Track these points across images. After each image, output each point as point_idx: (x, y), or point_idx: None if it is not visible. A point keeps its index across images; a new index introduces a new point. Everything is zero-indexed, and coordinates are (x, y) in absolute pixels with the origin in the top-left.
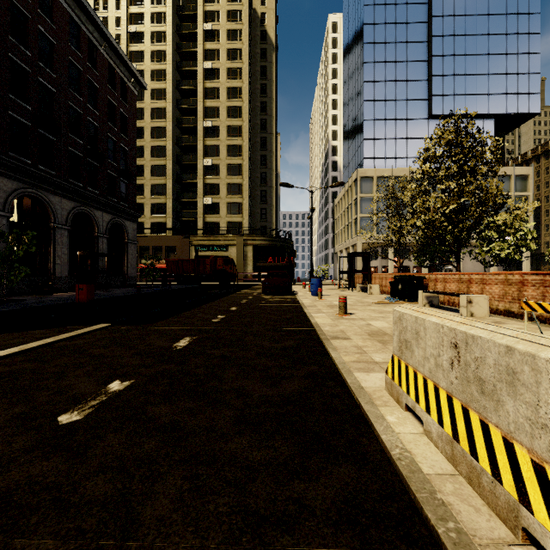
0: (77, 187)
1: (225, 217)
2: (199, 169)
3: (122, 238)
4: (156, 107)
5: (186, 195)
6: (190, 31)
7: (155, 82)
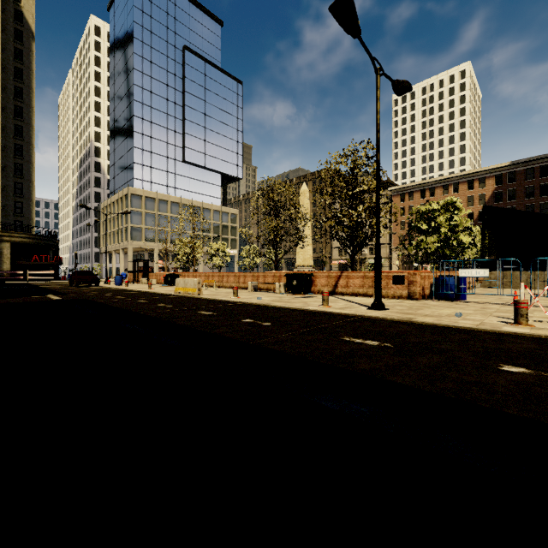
0: None
1: None
2: None
3: None
4: None
5: None
6: None
7: None
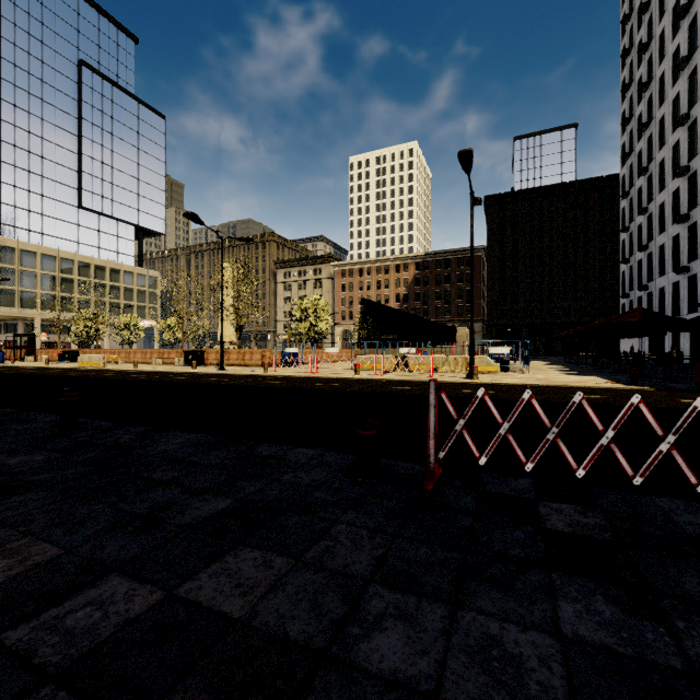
0: None
1: None
2: None
3: None
4: None
5: None
6: None
7: None
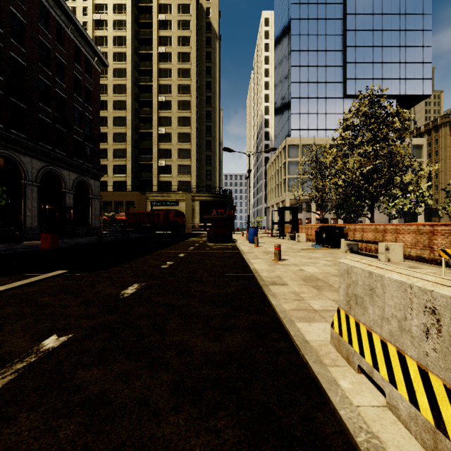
0: (46, 149)
1: (176, 177)
2: (154, 137)
3: (87, 194)
4: (118, 84)
5: (143, 158)
6: (146, 20)
7: (116, 62)
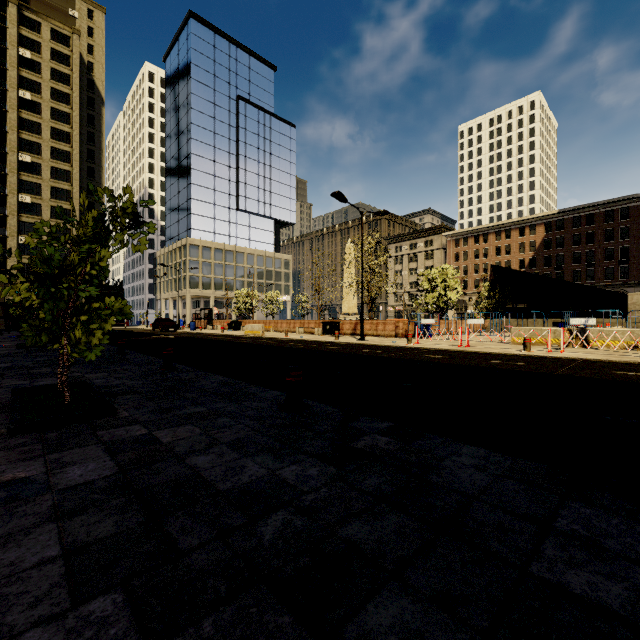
0: None
1: None
2: (12, 204)
3: None
4: None
5: None
6: None
7: None
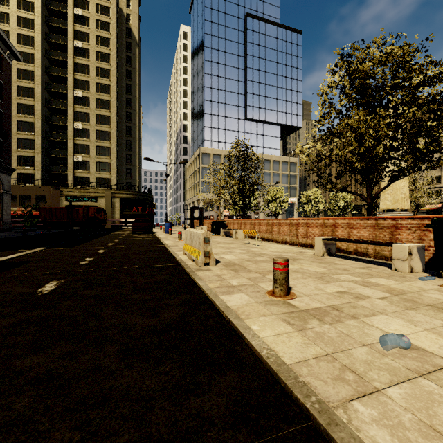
0: None
1: (94, 174)
2: (69, 131)
3: None
4: (23, 69)
5: (55, 151)
6: (59, 9)
7: (21, 45)
